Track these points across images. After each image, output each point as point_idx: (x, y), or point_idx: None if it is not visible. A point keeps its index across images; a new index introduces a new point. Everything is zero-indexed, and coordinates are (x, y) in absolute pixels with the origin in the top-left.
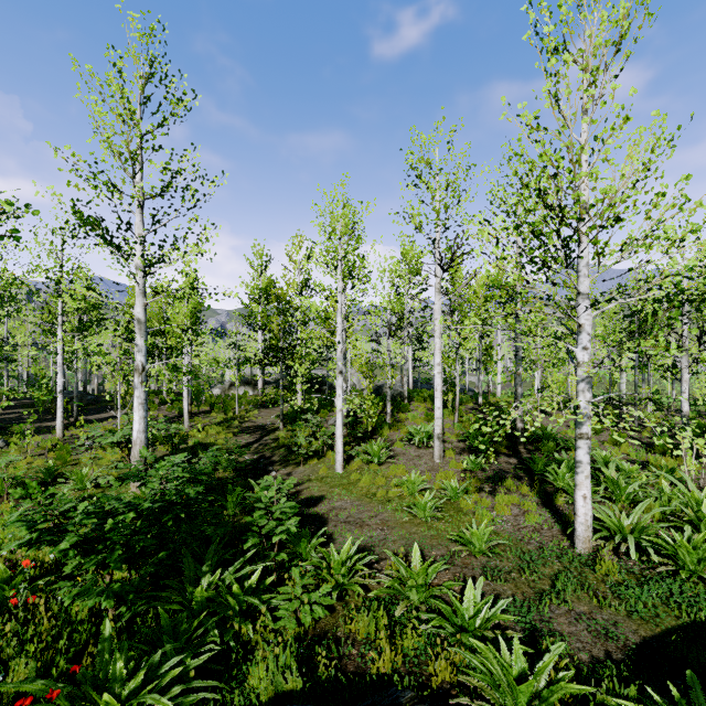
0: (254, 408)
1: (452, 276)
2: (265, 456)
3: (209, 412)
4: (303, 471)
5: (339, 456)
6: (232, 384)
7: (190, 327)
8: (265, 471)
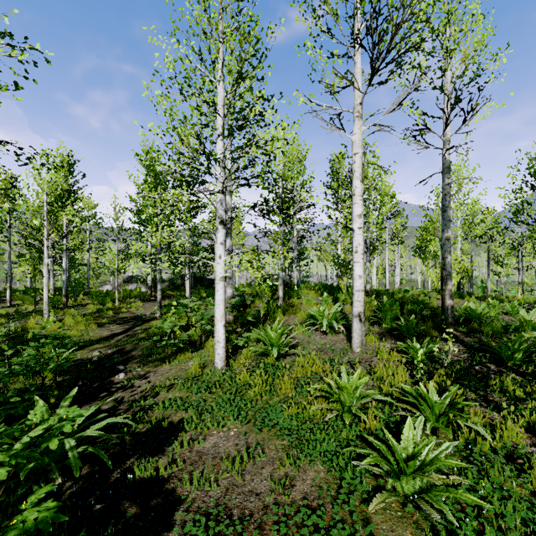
0: (139, 301)
1: (336, 172)
2: (123, 349)
3: (88, 304)
4: (167, 371)
5: (219, 347)
6: (124, 281)
7: (49, 201)
8: (110, 373)
